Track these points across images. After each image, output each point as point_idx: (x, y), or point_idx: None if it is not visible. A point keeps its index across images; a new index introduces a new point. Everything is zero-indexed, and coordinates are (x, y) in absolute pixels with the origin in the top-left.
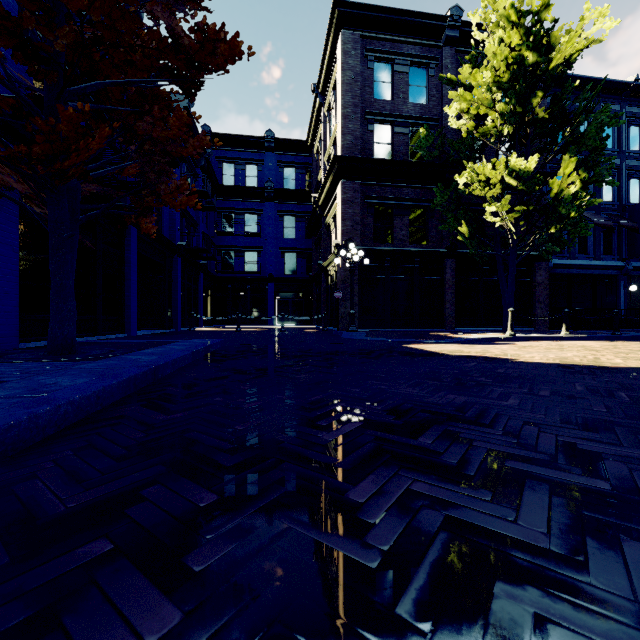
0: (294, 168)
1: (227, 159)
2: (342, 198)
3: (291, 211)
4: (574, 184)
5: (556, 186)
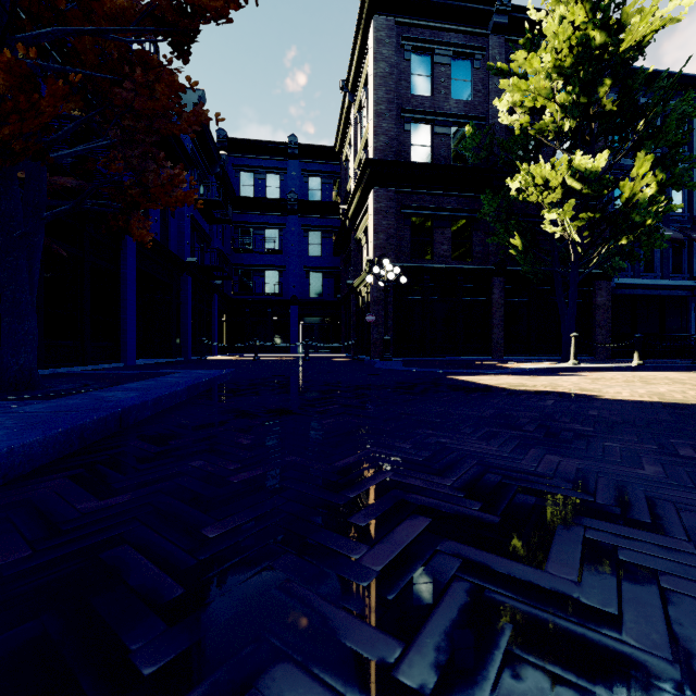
0: (320, 178)
1: (245, 167)
2: (375, 208)
3: (317, 226)
4: (649, 187)
5: (628, 189)
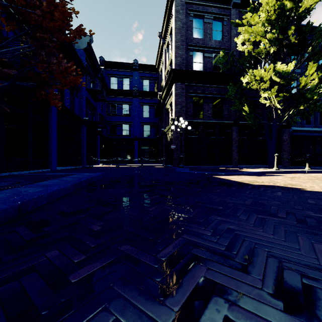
0: (149, 80)
1: (113, 75)
2: (175, 93)
3: (147, 103)
4: (314, 80)
5: (303, 81)
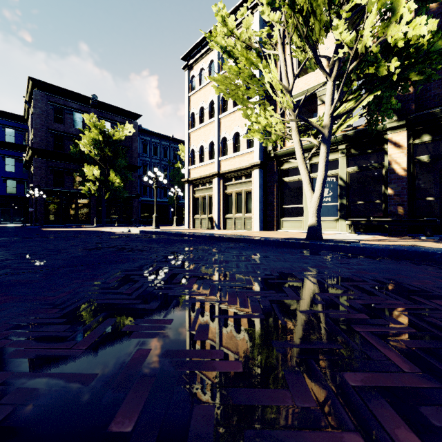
0: (14, 130)
1: None
2: (34, 166)
3: (12, 155)
4: (117, 179)
5: (111, 179)
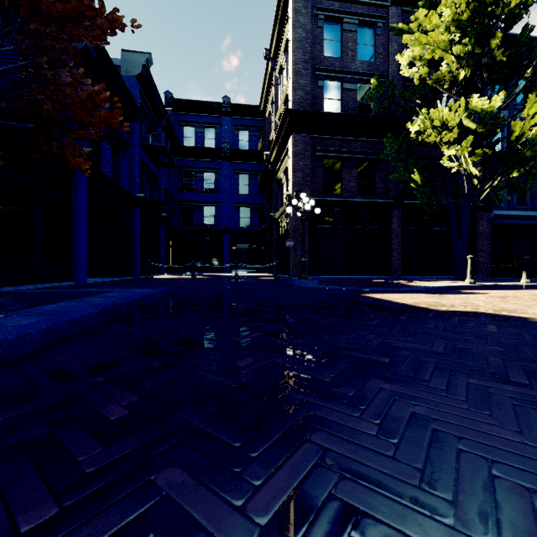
0: (248, 131)
1: (188, 123)
2: (293, 151)
3: (245, 170)
4: None
5: (518, 128)
